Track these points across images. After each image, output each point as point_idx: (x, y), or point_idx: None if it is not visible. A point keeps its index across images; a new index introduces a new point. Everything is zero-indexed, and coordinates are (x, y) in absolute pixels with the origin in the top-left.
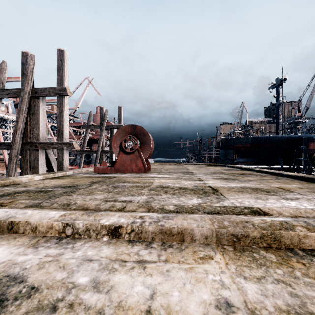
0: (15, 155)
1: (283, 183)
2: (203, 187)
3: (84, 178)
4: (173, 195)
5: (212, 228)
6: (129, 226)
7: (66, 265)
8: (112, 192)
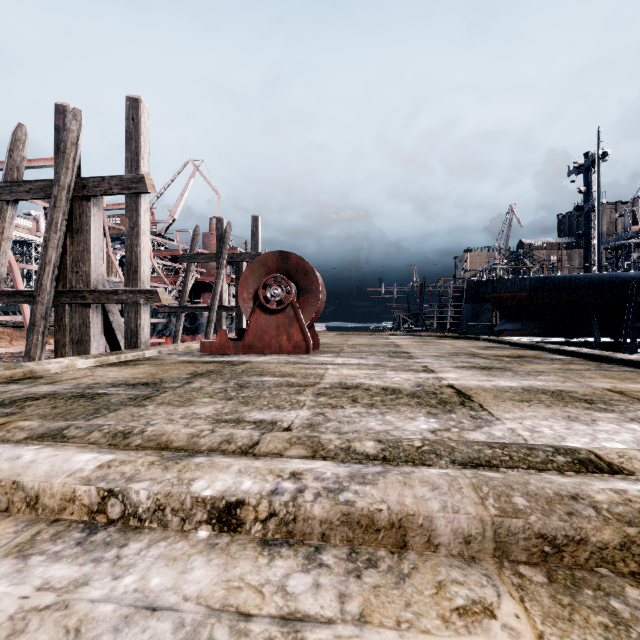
0: (41, 316)
1: (618, 379)
2: (437, 389)
3: (179, 365)
4: (370, 408)
5: (483, 514)
6: (264, 501)
7: (86, 625)
8: (234, 399)
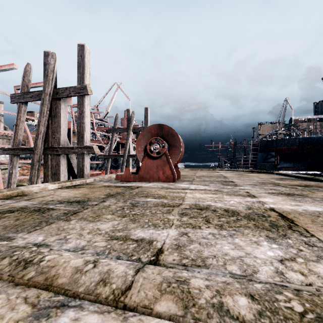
0: (36, 160)
1: None
2: (264, 212)
3: (102, 188)
4: (220, 229)
5: None
6: None
7: None
8: (126, 216)
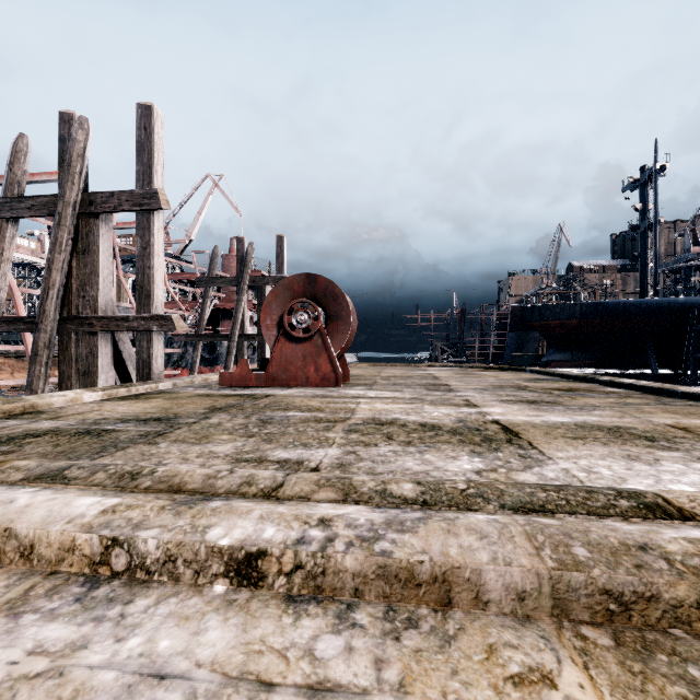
0: (44, 345)
1: (681, 414)
2: (480, 425)
3: (195, 398)
4: (407, 446)
5: (539, 567)
6: (289, 551)
7: (82, 696)
8: (256, 436)
